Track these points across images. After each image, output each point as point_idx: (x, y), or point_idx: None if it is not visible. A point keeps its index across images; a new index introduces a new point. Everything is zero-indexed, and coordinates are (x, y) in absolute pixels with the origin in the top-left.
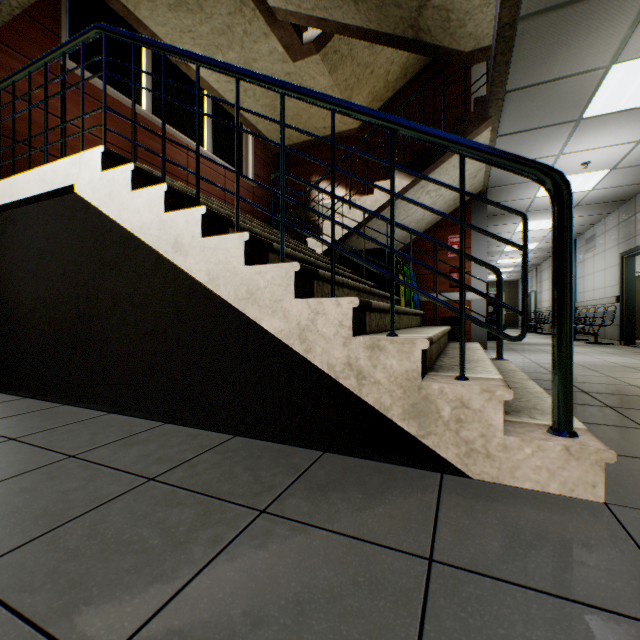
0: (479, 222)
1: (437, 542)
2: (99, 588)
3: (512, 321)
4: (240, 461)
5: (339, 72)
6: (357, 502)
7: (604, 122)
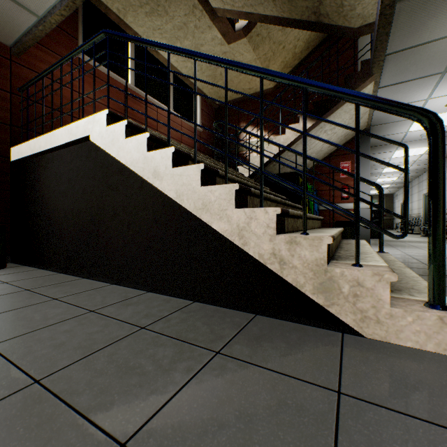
0: (364, 151)
1: (343, 380)
2: (118, 395)
3: (388, 224)
4: (199, 318)
5: (260, 49)
6: (282, 350)
7: None
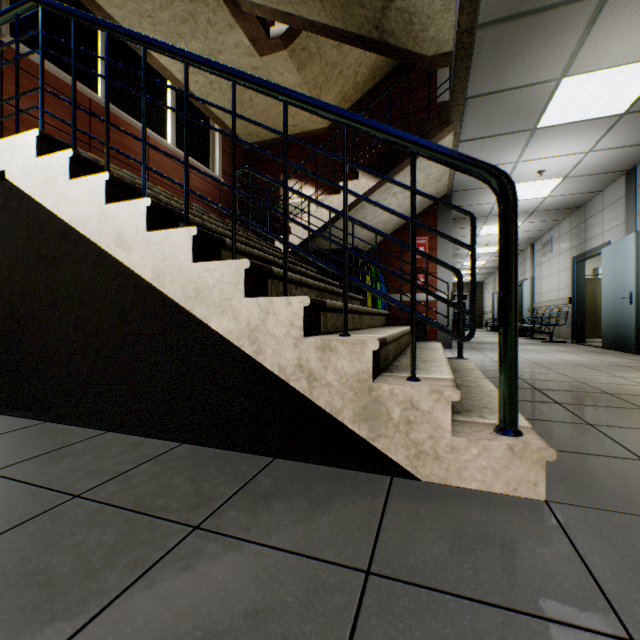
0: (444, 225)
1: (377, 552)
2: None
3: (477, 321)
4: (182, 471)
5: (307, 70)
6: (300, 512)
7: (557, 132)
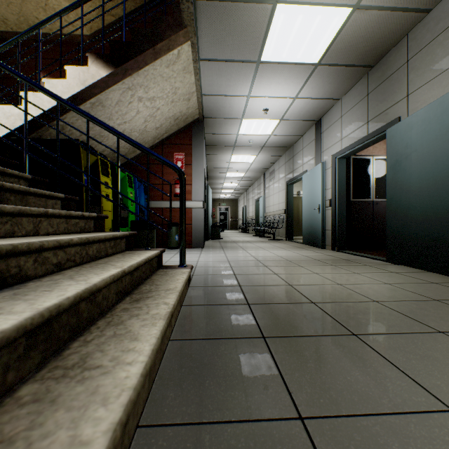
0: (198, 144)
1: None
2: None
3: (235, 225)
4: None
5: None
6: None
7: (275, 71)
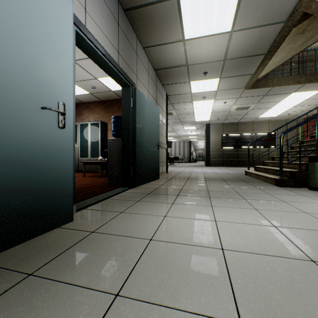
0: None
1: None
2: None
3: None
4: None
5: None
6: None
7: None
